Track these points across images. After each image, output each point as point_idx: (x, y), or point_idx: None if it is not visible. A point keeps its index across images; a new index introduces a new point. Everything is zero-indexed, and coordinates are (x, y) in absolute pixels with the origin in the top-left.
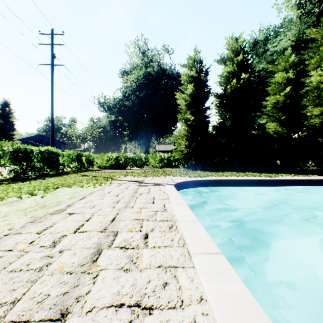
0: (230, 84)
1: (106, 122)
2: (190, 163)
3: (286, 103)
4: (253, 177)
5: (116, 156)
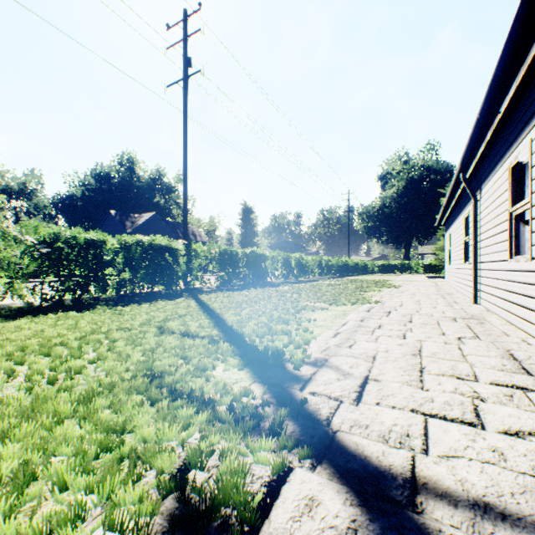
0: None
1: (360, 228)
2: None
3: None
4: None
5: (383, 263)
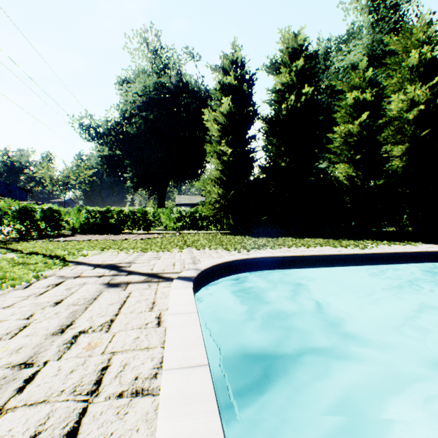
0: (287, 102)
1: (95, 158)
2: (226, 223)
3: (363, 136)
4: (334, 249)
5: (104, 212)
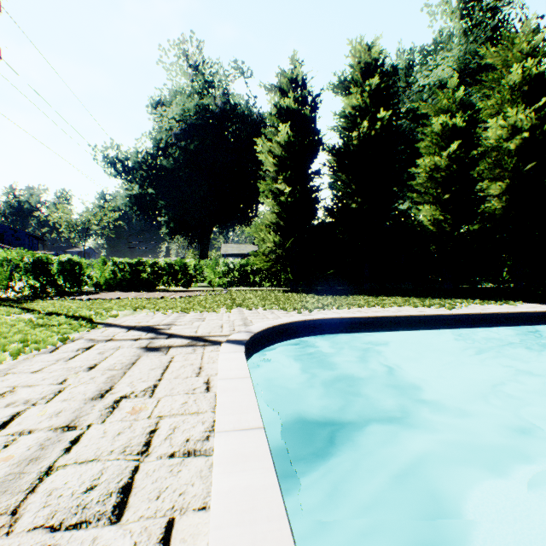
0: (359, 129)
1: (122, 198)
2: (283, 278)
3: (452, 170)
4: (414, 309)
5: (134, 264)
